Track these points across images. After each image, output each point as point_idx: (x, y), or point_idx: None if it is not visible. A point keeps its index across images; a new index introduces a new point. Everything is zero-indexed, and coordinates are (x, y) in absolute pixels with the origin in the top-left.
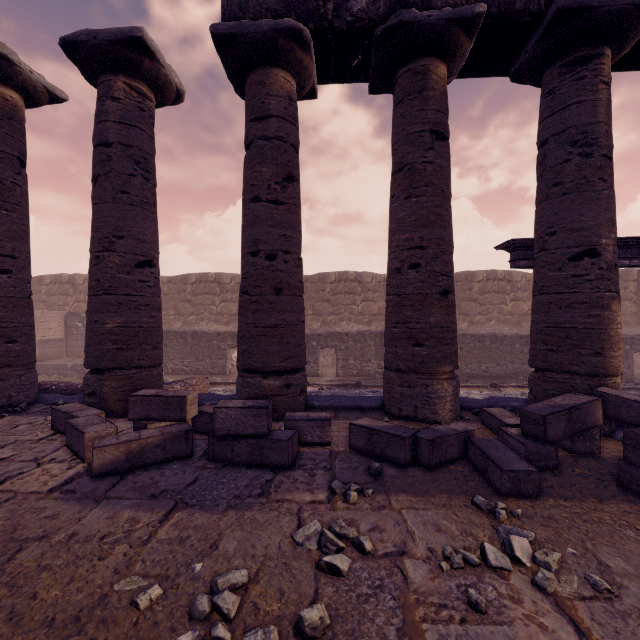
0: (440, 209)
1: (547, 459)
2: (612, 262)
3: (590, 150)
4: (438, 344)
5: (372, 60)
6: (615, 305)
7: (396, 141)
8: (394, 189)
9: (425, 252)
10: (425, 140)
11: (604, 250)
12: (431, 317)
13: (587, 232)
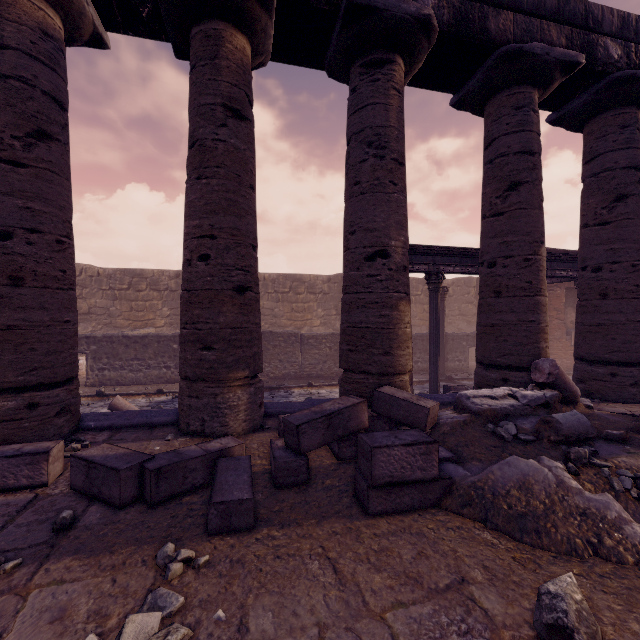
0: (234, 195)
1: (297, 474)
2: (401, 264)
3: (383, 152)
4: (229, 347)
5: (161, 11)
6: (403, 305)
7: (190, 112)
8: (187, 167)
9: (216, 242)
10: (217, 114)
11: (393, 251)
12: (221, 316)
13: (379, 233)
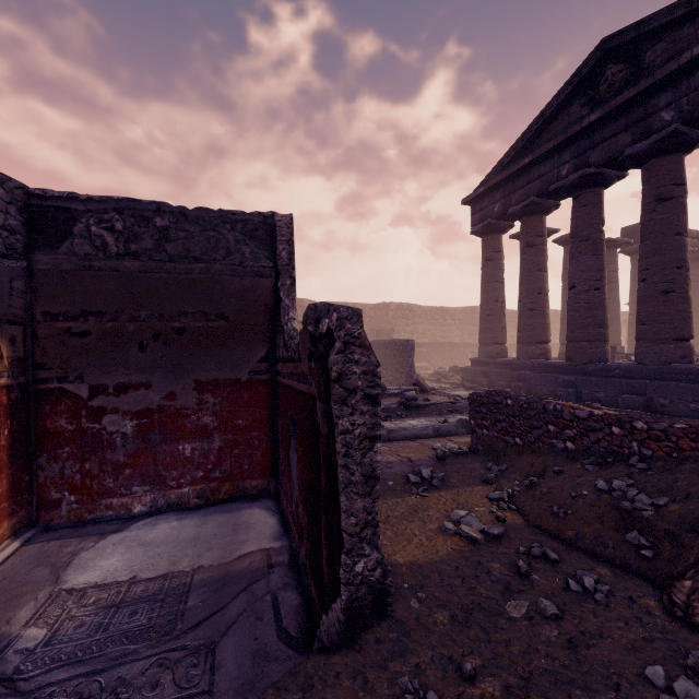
0: None
1: None
2: None
3: None
4: None
5: None
6: None
7: None
8: None
9: None
10: None
11: None
12: None
13: None
